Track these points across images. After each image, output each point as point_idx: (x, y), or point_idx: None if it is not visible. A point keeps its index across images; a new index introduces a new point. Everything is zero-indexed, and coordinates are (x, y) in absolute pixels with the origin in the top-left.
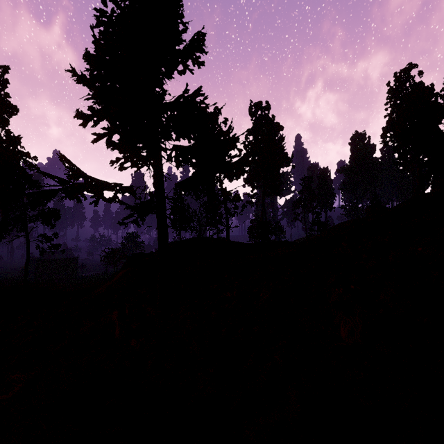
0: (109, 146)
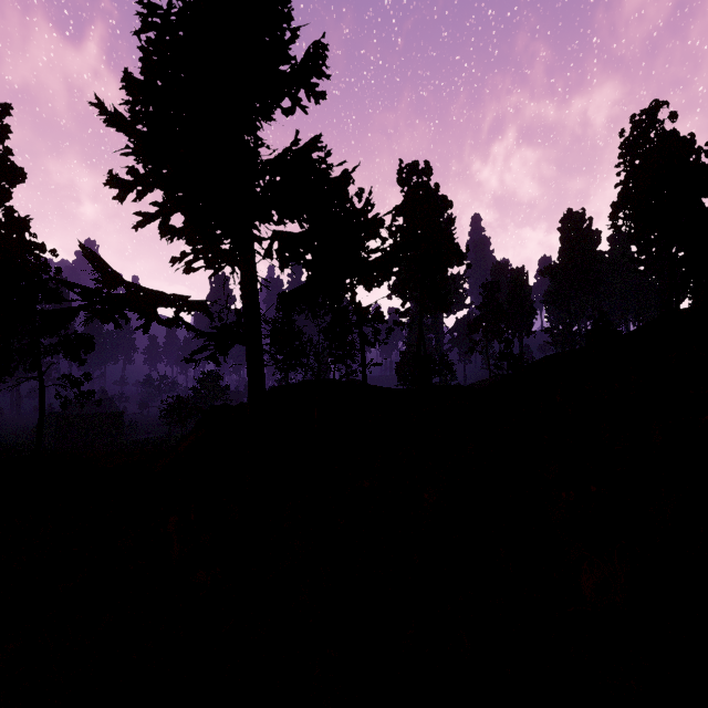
0: (165, 234)
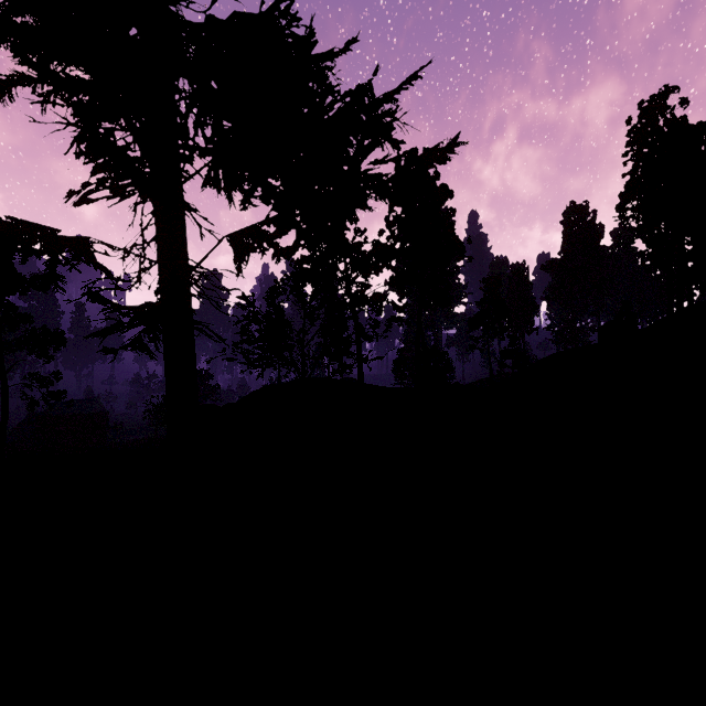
0: None
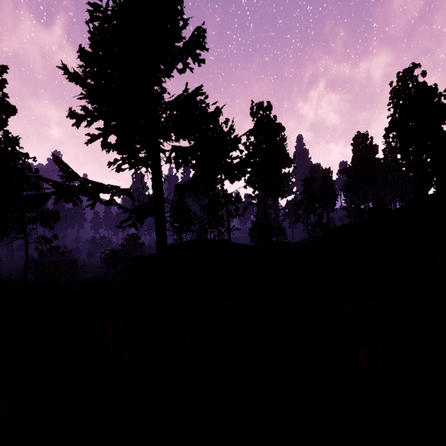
0: (104, 147)
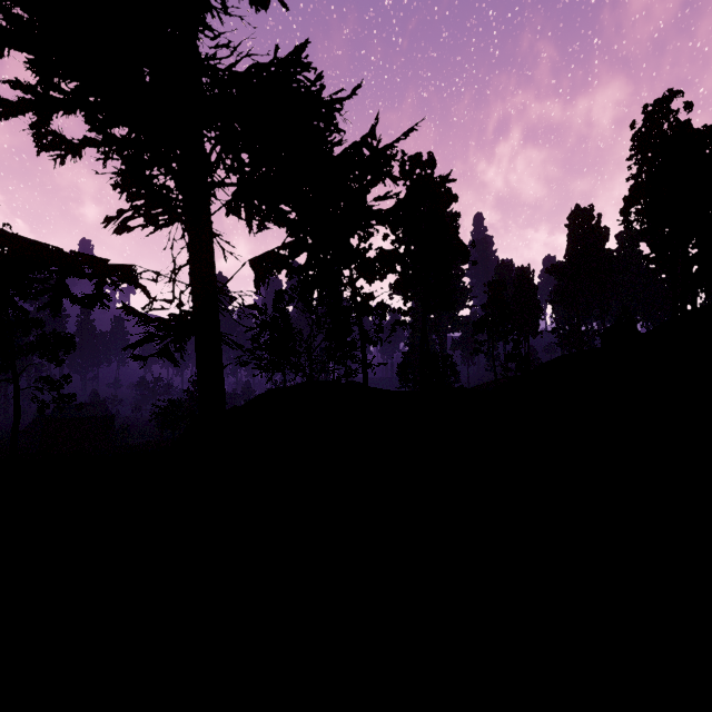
0: (46, 146)
